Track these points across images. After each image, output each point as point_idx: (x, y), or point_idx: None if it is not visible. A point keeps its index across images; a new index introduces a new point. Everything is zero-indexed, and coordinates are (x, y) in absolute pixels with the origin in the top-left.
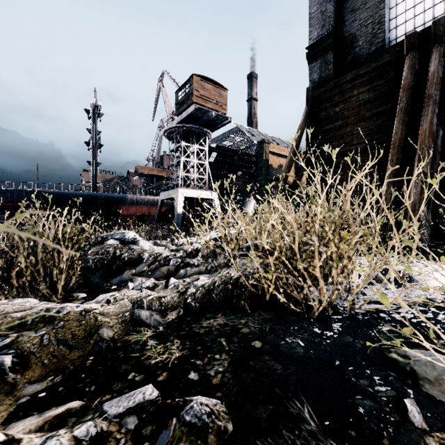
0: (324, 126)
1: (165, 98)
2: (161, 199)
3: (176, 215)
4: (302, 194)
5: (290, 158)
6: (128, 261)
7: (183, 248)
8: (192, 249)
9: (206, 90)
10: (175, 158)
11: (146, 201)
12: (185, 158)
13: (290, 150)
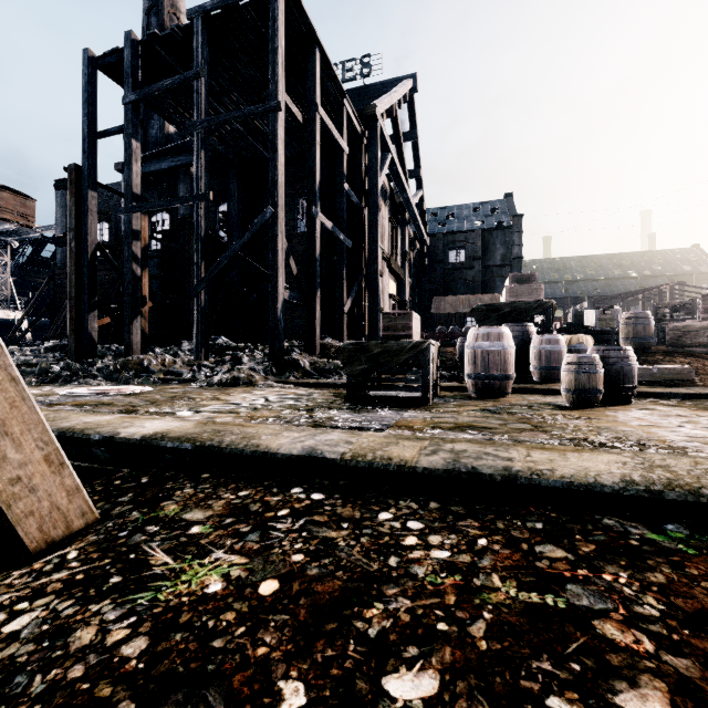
0: (60, 289)
1: None
2: None
3: None
4: None
5: (30, 307)
6: None
7: None
8: None
9: (2, 198)
10: None
11: None
12: None
13: (32, 302)
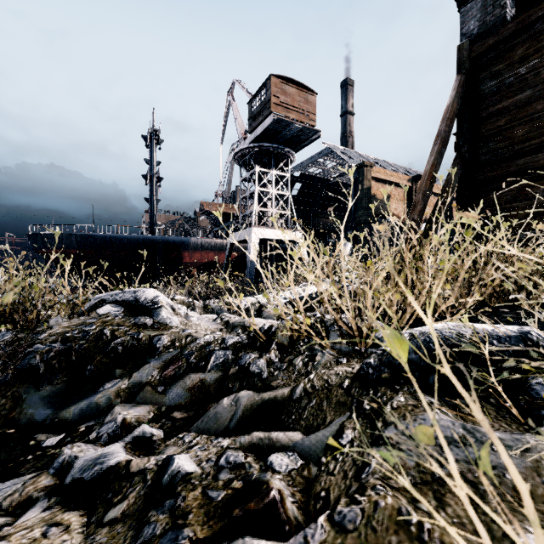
0: (493, 105)
1: (235, 114)
2: (231, 243)
3: (248, 262)
4: (418, 233)
5: (434, 162)
6: (124, 355)
7: (243, 323)
8: (261, 330)
9: (288, 95)
10: (248, 188)
11: (213, 246)
12: (261, 188)
13: (433, 148)
